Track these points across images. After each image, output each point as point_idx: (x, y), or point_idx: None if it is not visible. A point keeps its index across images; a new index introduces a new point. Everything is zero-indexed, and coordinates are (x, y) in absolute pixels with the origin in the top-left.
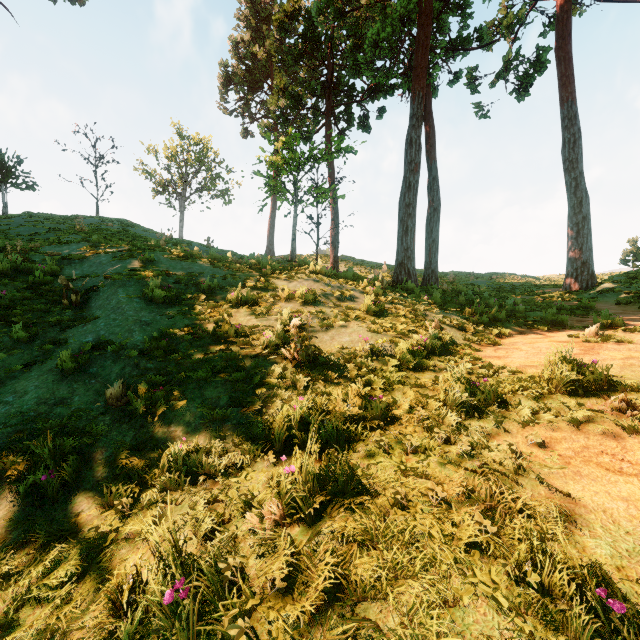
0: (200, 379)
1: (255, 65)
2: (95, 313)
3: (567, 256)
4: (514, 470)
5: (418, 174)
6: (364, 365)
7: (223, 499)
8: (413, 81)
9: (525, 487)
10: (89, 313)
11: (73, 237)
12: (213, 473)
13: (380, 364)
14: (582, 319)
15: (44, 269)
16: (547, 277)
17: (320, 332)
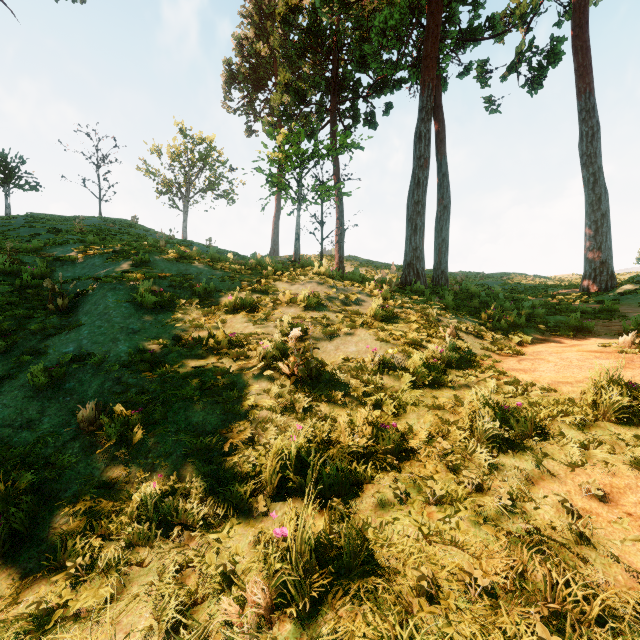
0: (186, 397)
1: (259, 62)
2: (81, 319)
3: (585, 255)
4: (573, 537)
5: (427, 170)
6: (373, 381)
7: (198, 566)
8: (422, 72)
9: (594, 567)
10: (75, 319)
11: (69, 238)
12: (190, 523)
13: (391, 379)
14: (607, 324)
15: (34, 271)
16: (559, 277)
17: (323, 341)
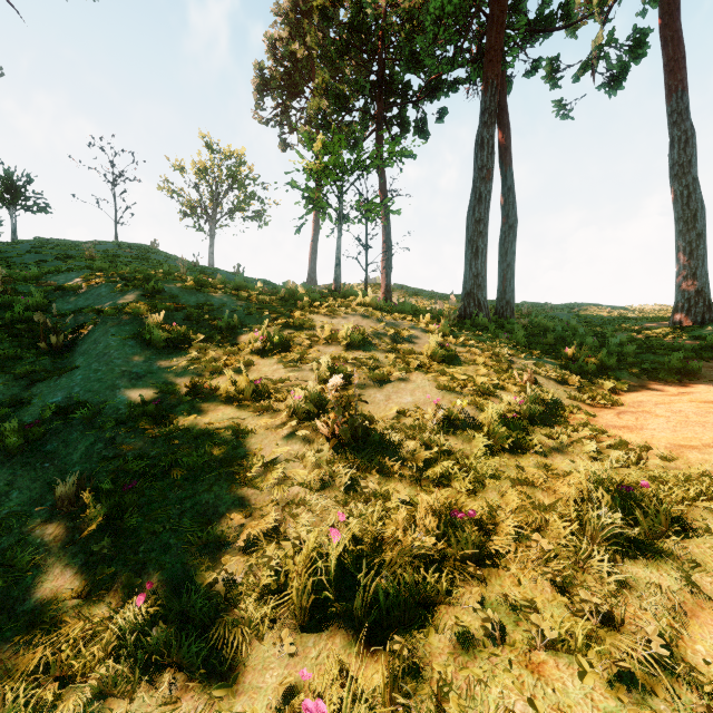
0: (195, 465)
1: (294, 66)
2: (76, 361)
3: (676, 283)
4: None
5: (491, 183)
6: (436, 444)
7: None
8: (485, 67)
9: None
10: (70, 360)
11: (75, 264)
12: (186, 663)
13: (459, 441)
14: None
15: (28, 303)
16: (639, 308)
17: (371, 388)
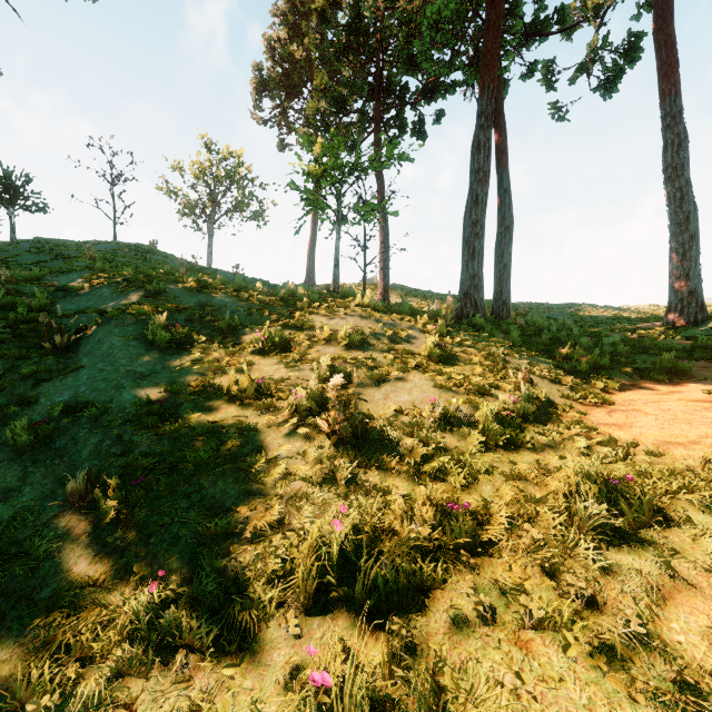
0: (201, 462)
1: (293, 67)
2: (81, 361)
3: (669, 283)
4: None
5: (487, 185)
6: (433, 441)
7: None
8: (481, 71)
9: None
10: (75, 360)
11: (76, 265)
12: (198, 645)
13: (455, 438)
14: (705, 364)
15: (31, 303)
16: (635, 308)
17: (370, 387)
